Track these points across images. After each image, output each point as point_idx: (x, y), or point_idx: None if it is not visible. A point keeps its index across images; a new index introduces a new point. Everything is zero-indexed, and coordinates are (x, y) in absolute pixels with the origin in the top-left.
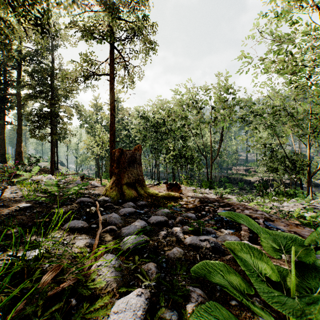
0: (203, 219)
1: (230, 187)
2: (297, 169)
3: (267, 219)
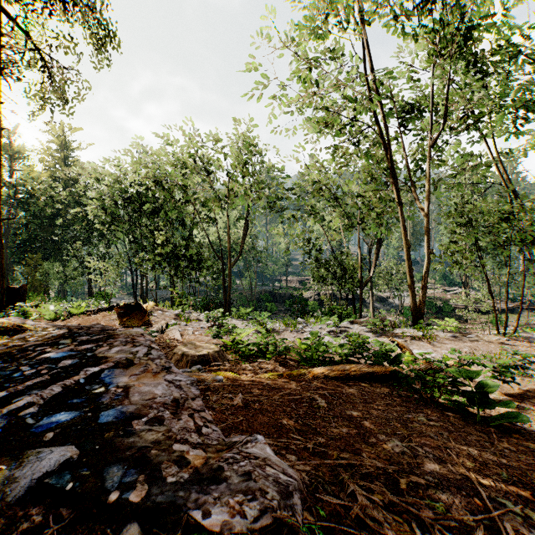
0: None
1: (273, 309)
2: (347, 276)
3: (125, 362)
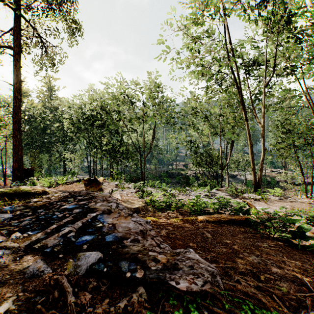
0: (19, 220)
1: (168, 181)
2: (213, 163)
3: (107, 211)
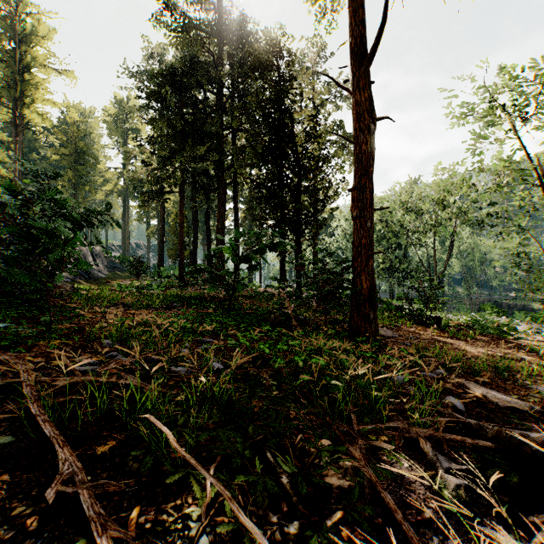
0: None
1: None
2: None
3: None
